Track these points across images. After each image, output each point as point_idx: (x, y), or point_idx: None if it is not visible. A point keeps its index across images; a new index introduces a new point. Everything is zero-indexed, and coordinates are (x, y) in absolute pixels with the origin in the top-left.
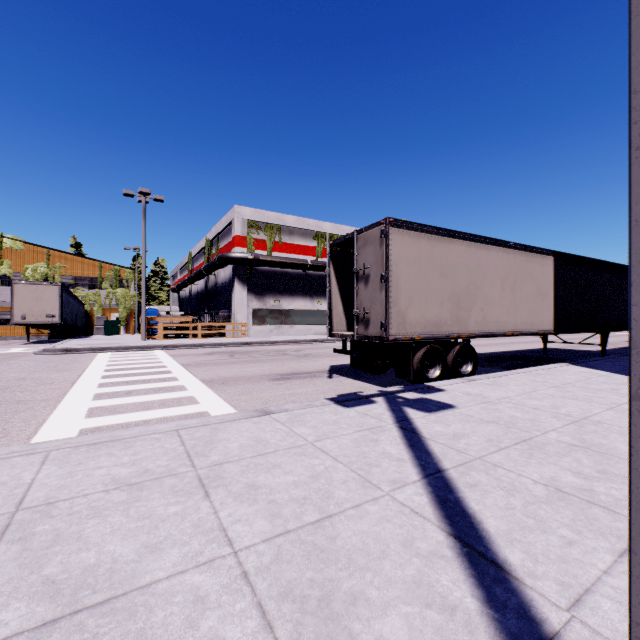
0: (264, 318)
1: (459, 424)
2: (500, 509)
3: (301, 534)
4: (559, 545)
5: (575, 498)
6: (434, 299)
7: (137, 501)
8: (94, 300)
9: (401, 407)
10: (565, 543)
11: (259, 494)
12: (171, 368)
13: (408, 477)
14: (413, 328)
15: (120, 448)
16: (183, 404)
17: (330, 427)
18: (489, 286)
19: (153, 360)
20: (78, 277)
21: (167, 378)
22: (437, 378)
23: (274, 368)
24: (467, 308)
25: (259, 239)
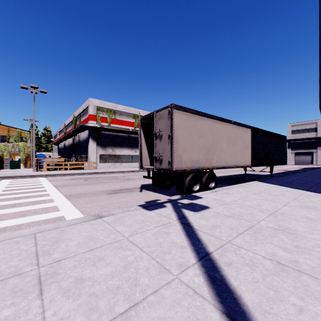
0: (106, 159)
1: (213, 218)
2: (250, 283)
3: None
4: (295, 313)
5: (290, 268)
6: (196, 149)
7: None
8: (4, 149)
9: (180, 209)
10: (298, 310)
11: (83, 287)
12: (47, 188)
13: (189, 261)
14: (185, 164)
15: None
16: (48, 211)
17: (139, 225)
18: (222, 142)
19: (37, 183)
20: None
21: (43, 194)
22: (197, 190)
23: (110, 187)
24: (212, 154)
25: (103, 117)
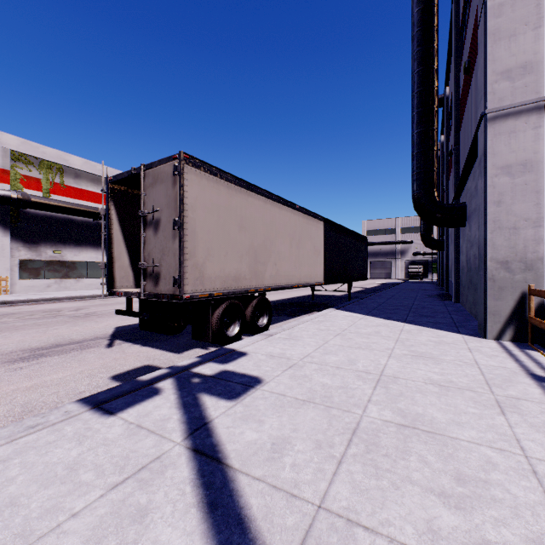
0: (38, 271)
1: (274, 416)
2: None
3: None
4: None
5: None
6: (234, 252)
7: None
8: None
9: (197, 396)
10: None
11: None
12: None
13: None
14: (212, 283)
15: None
16: None
17: (52, 493)
18: (281, 242)
19: None
20: None
21: None
22: (237, 335)
23: (27, 339)
24: (264, 262)
25: (30, 176)
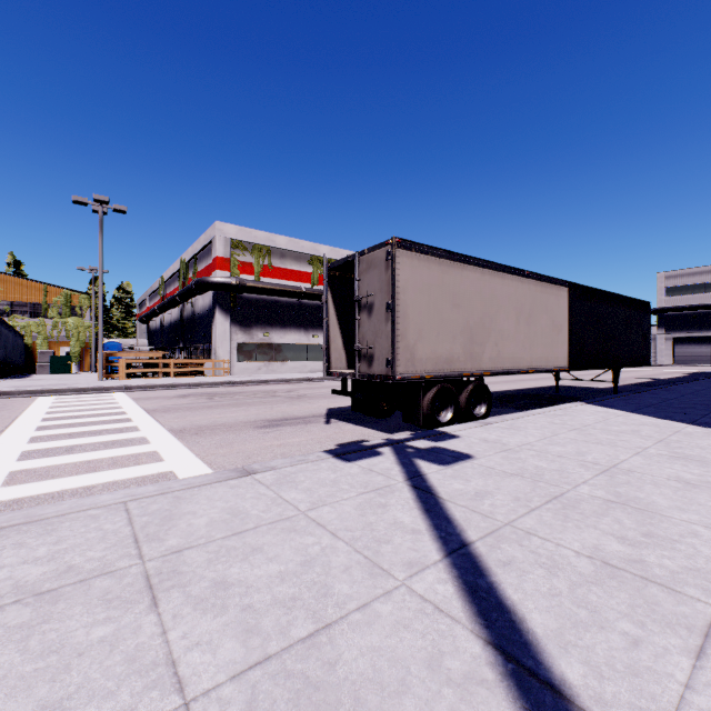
0: (251, 353)
1: (480, 479)
2: (544, 597)
3: (287, 661)
4: (624, 647)
5: (627, 574)
6: (446, 332)
7: (45, 622)
8: (37, 331)
9: (412, 459)
10: (630, 643)
11: (230, 596)
12: (132, 415)
13: (427, 556)
14: (423, 365)
15: (37, 534)
16: (142, 462)
17: (328, 489)
18: (504, 318)
19: (110, 405)
20: (15, 303)
21: (125, 428)
22: (449, 422)
23: (261, 413)
24: (481, 343)
25: (245, 262)
